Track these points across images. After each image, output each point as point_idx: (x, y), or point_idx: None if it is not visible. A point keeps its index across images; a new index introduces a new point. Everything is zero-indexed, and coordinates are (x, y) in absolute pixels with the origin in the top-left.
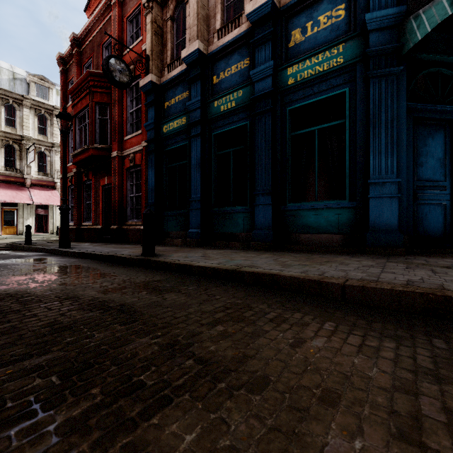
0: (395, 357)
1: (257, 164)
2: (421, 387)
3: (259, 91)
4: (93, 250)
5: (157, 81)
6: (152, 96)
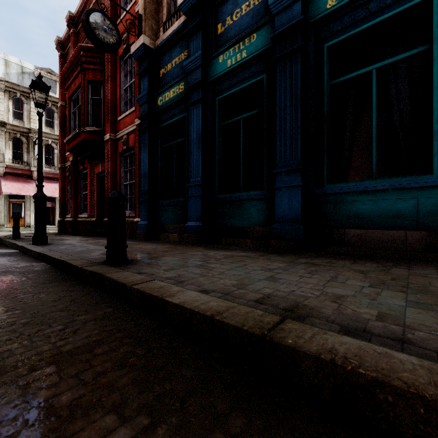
0: None
1: (278, 130)
2: None
3: (282, 26)
4: (62, 249)
5: (151, 44)
6: (145, 63)
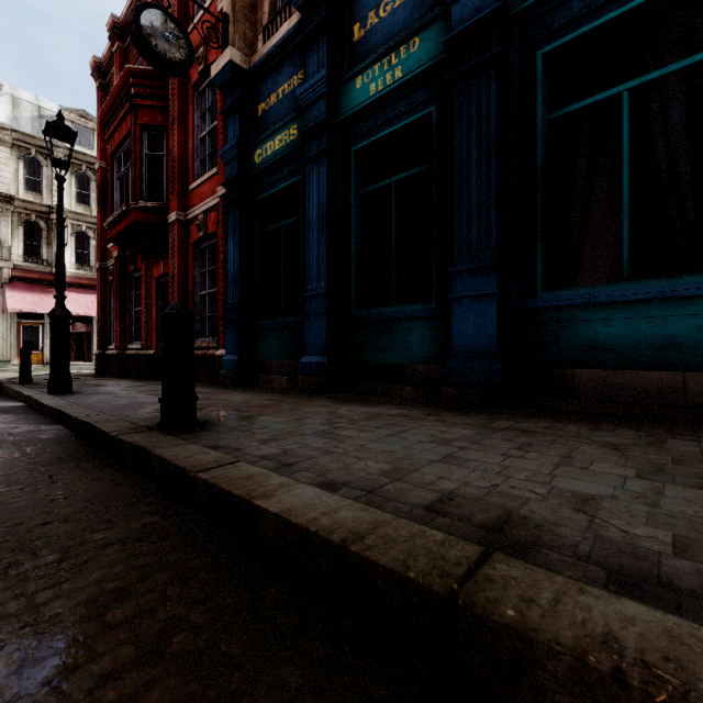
0: None
1: (457, 200)
2: None
3: (463, 22)
4: (93, 402)
5: (243, 62)
6: (234, 94)
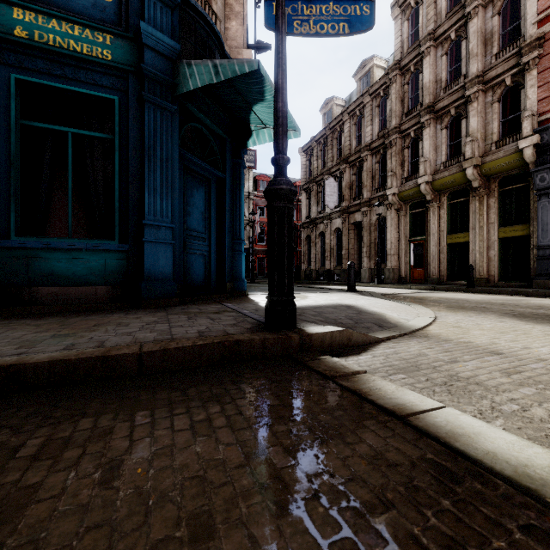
0: (228, 421)
1: None
2: (262, 440)
3: None
4: None
5: None
6: None
